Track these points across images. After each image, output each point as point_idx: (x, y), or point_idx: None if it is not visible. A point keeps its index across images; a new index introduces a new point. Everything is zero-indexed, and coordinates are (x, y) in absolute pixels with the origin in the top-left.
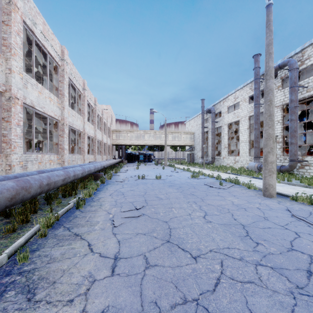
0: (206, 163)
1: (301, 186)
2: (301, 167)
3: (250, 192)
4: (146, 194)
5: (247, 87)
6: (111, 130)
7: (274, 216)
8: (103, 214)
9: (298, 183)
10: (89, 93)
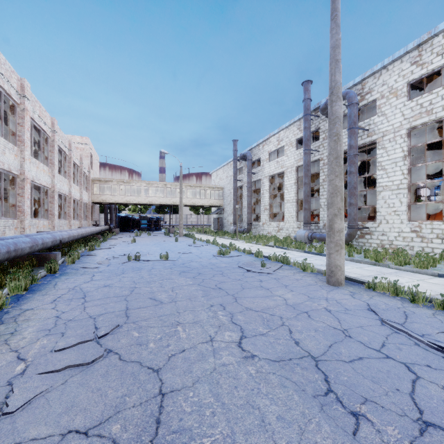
0: (239, 231)
1: (368, 263)
2: (361, 236)
3: (307, 277)
4: (133, 293)
5: (294, 126)
6: (90, 178)
7: (356, 326)
8: (0, 366)
9: (362, 259)
10: (38, 107)
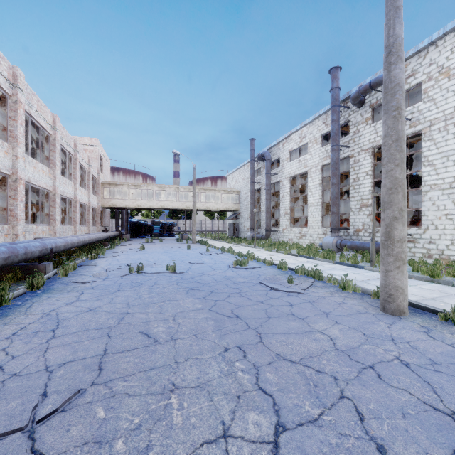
0: (257, 237)
1: (422, 279)
2: None
3: (351, 300)
4: (121, 323)
5: (319, 121)
6: (99, 182)
7: None
8: None
9: (410, 273)
10: (36, 100)
